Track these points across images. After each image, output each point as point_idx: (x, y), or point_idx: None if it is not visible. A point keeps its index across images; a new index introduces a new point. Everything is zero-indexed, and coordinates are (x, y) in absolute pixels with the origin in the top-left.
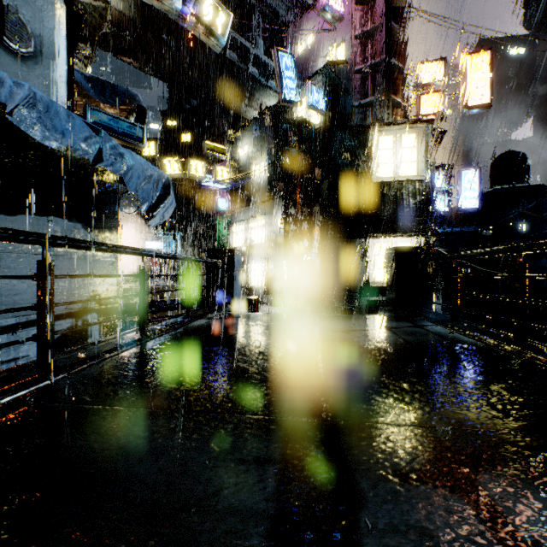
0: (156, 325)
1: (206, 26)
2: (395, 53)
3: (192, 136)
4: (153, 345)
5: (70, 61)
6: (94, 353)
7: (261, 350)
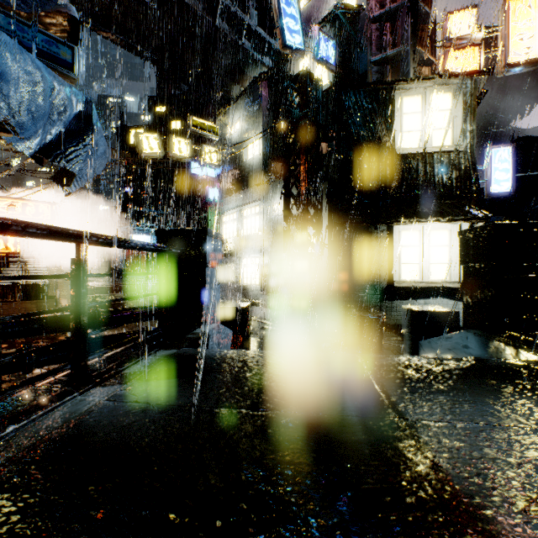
0: None
1: None
2: None
3: (182, 123)
4: None
5: None
6: None
7: None
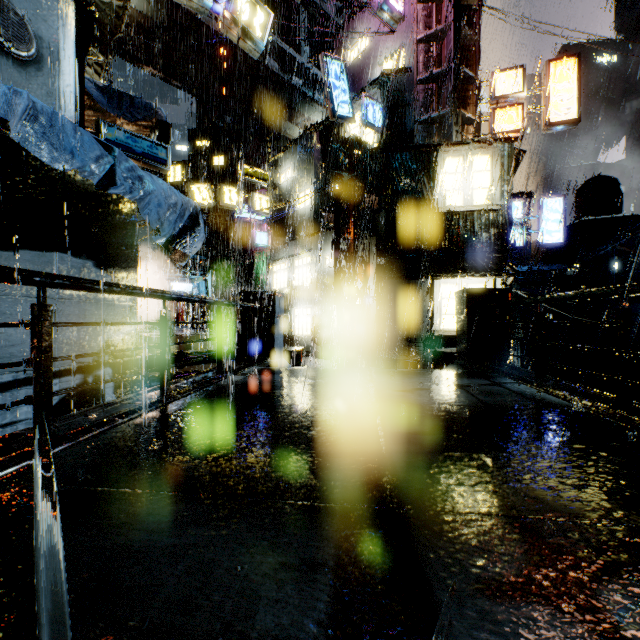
0: (181, 382)
1: (241, 27)
2: (465, 60)
3: (226, 159)
4: (176, 408)
5: (80, 68)
6: (103, 418)
7: (307, 415)
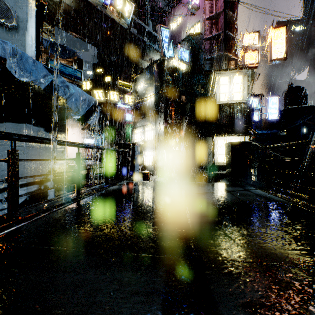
0: (87, 189)
1: (118, 12)
2: (229, 28)
3: (111, 78)
4: (84, 202)
5: (37, 32)
6: (46, 208)
7: (150, 206)
